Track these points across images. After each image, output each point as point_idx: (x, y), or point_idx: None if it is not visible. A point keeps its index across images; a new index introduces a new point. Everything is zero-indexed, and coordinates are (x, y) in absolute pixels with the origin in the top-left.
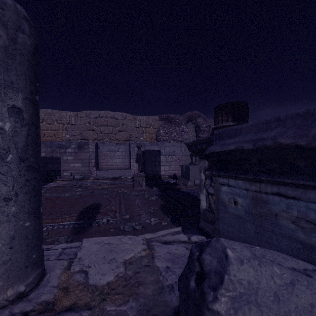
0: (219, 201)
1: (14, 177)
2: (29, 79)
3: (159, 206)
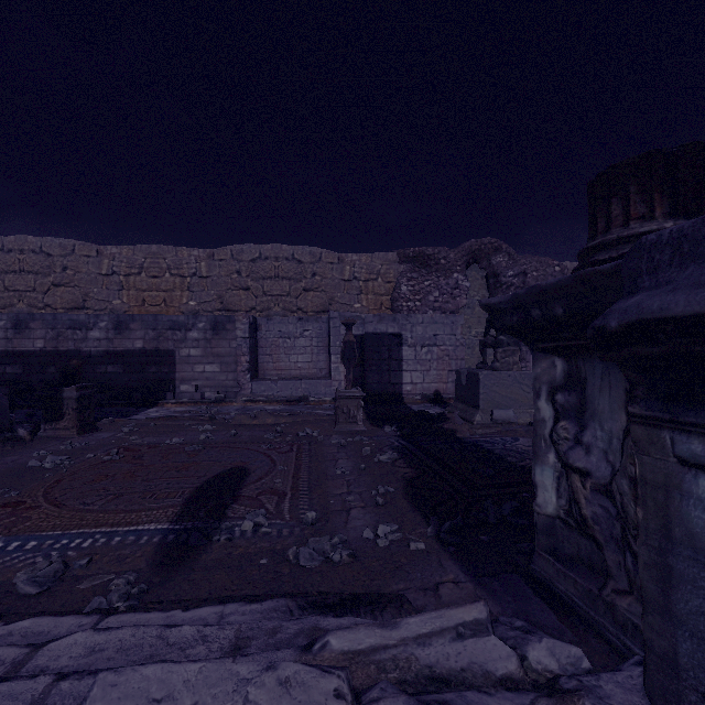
0: (678, 536)
1: None
2: None
3: (400, 482)
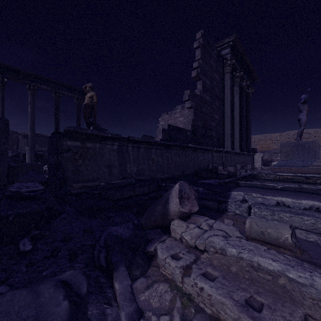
0: None
1: None
2: None
3: None
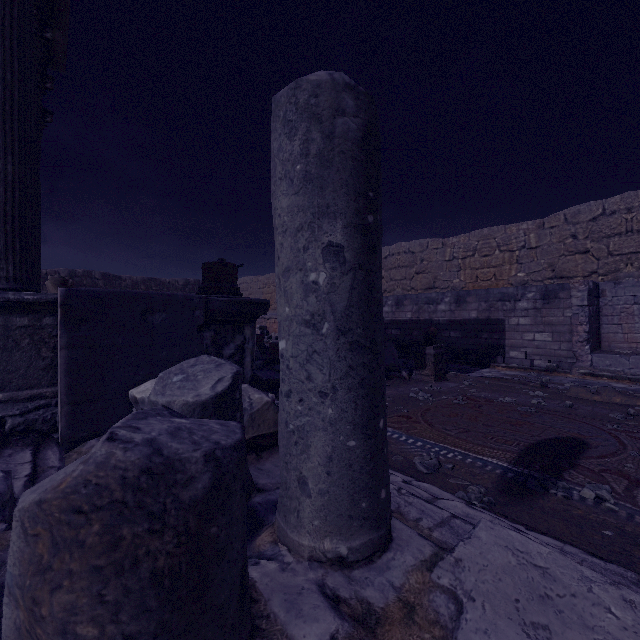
0: None
1: (330, 359)
2: (355, 190)
3: None
